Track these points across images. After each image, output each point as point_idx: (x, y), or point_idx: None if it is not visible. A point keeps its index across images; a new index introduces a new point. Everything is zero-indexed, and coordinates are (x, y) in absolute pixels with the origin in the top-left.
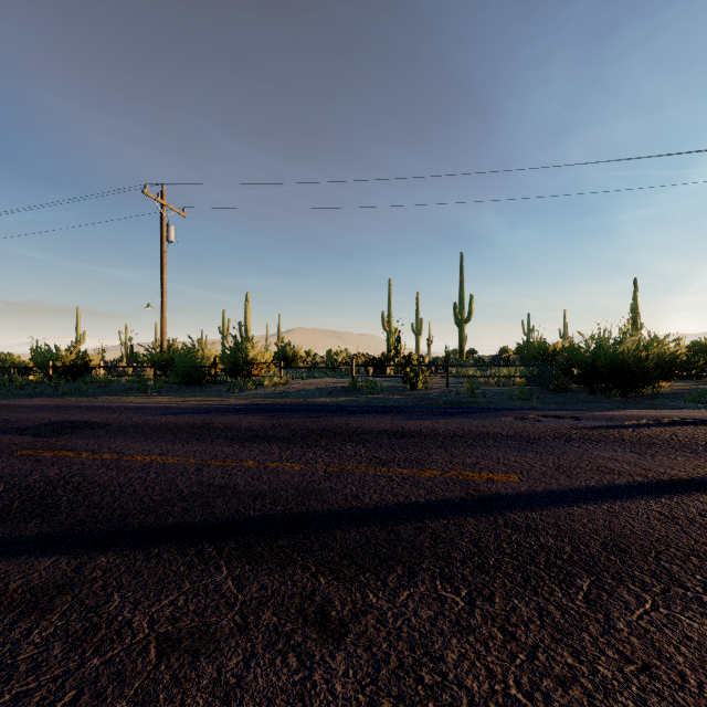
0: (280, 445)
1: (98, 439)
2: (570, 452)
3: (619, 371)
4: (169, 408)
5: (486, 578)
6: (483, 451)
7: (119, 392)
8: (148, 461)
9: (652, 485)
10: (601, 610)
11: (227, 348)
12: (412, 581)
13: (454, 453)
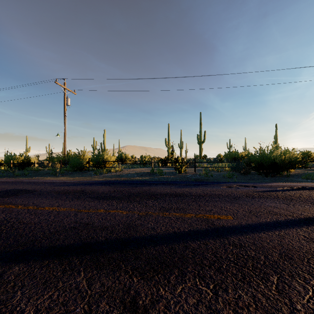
0: (117, 201)
1: (29, 198)
2: (255, 203)
3: (272, 165)
4: (66, 182)
5: (222, 276)
6: (214, 203)
7: (43, 175)
8: (51, 210)
9: (297, 221)
10: (286, 296)
11: (94, 154)
12: (183, 279)
13: (200, 204)
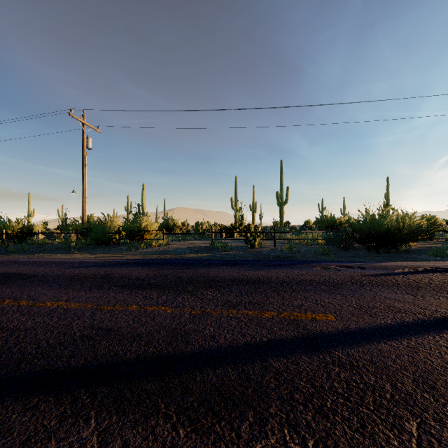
0: (158, 291)
1: (23, 287)
2: (365, 294)
3: (384, 236)
4: (83, 262)
5: (327, 424)
6: (304, 294)
7: (51, 251)
8: (55, 306)
9: (432, 322)
10: None
11: (127, 220)
12: (263, 431)
13: (284, 296)
